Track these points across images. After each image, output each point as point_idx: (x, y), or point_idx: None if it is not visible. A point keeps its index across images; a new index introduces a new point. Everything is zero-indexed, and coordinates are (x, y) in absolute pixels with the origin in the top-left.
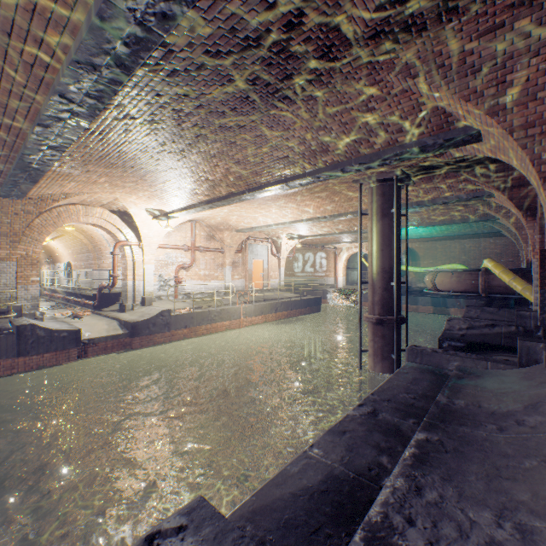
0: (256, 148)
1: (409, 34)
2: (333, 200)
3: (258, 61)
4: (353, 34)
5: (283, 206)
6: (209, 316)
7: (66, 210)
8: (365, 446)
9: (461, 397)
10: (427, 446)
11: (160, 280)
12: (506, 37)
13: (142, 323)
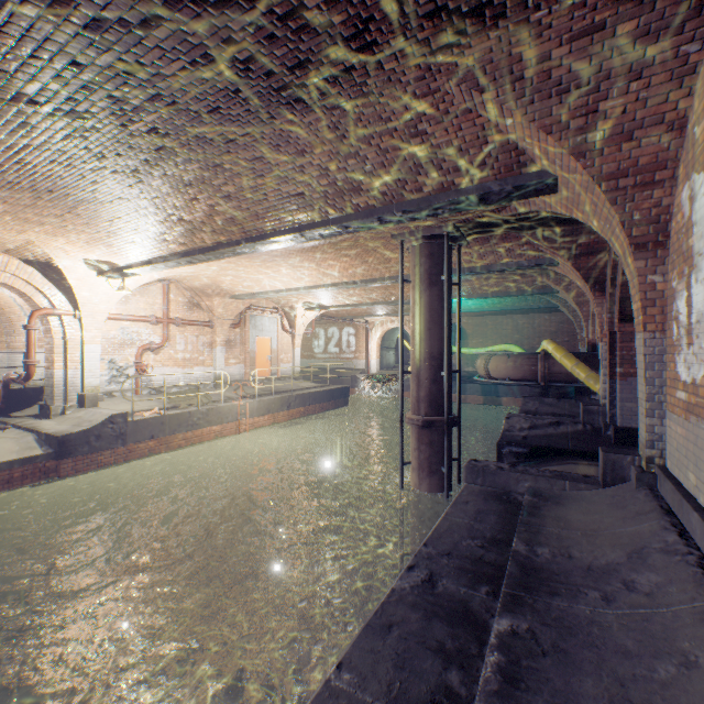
0: (255, 177)
1: (482, 20)
2: (366, 259)
3: (253, 27)
4: (402, 4)
5: (298, 264)
6: (190, 419)
7: None
8: (423, 653)
9: (543, 541)
10: (516, 646)
11: (112, 367)
12: (605, 45)
13: (78, 437)
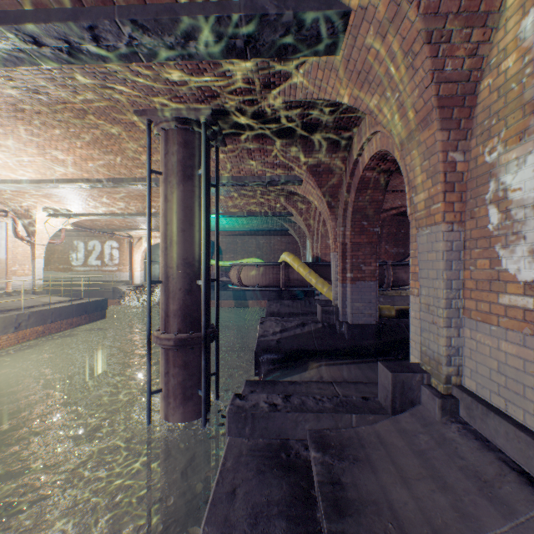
0: None
1: None
2: (110, 149)
3: None
4: None
5: (7, 141)
6: None
7: None
8: None
9: None
10: None
11: None
12: None
13: None
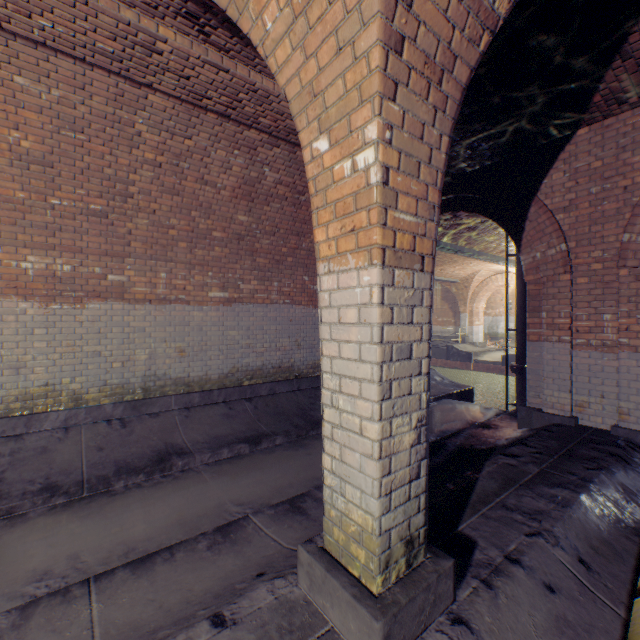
0: None
1: None
2: None
3: None
4: None
5: None
6: None
7: (489, 280)
8: None
9: None
10: None
11: None
12: None
13: (509, 357)
